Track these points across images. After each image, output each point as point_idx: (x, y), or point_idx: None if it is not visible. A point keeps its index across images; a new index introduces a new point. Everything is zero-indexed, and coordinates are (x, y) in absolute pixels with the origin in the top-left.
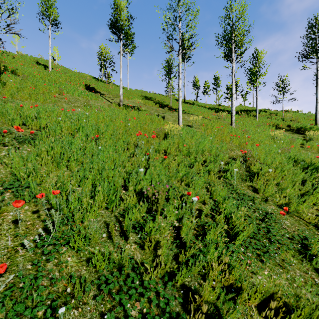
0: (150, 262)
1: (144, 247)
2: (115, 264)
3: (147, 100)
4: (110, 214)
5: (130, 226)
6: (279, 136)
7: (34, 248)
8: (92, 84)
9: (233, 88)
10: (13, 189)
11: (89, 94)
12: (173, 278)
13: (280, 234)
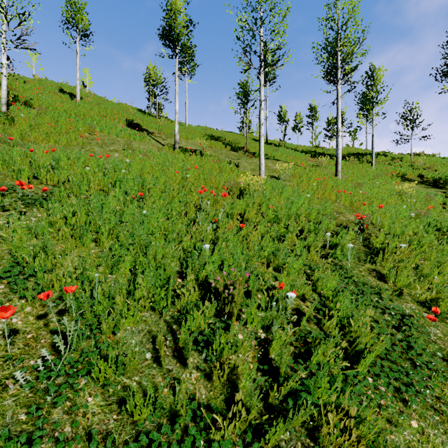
0: (221, 404)
1: (211, 377)
2: (164, 410)
3: (213, 141)
4: (158, 319)
5: (190, 339)
6: (409, 192)
7: (32, 383)
8: (136, 119)
9: (338, 122)
10: (9, 279)
11: (132, 133)
12: (260, 434)
13: (429, 352)
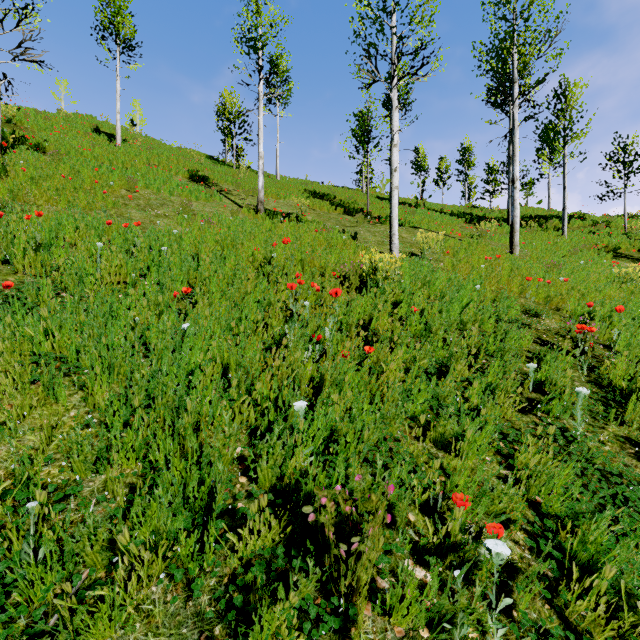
0: None
1: None
2: None
3: (317, 200)
4: (181, 605)
5: None
6: (639, 278)
7: None
8: (204, 170)
9: (515, 167)
10: None
11: (194, 189)
12: None
13: None
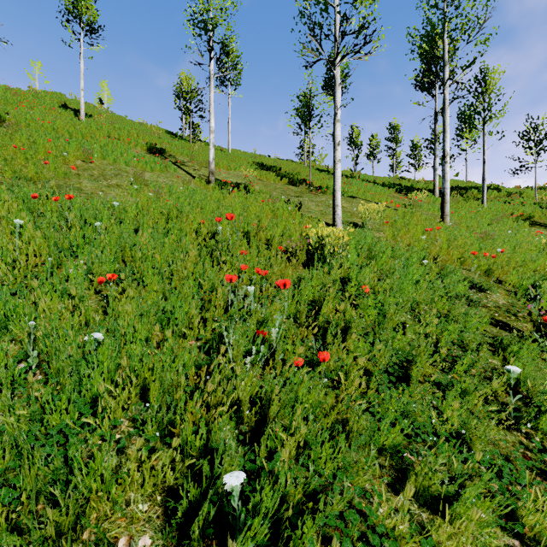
0: None
1: None
2: None
3: (264, 171)
4: None
5: None
6: None
7: None
8: (163, 143)
9: (445, 143)
10: None
11: (149, 160)
12: None
13: None
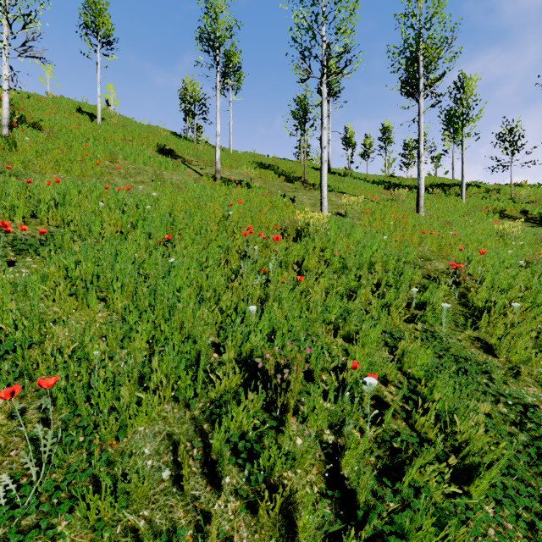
0: None
1: (257, 508)
2: None
3: (263, 169)
4: (183, 414)
5: (227, 445)
6: (513, 233)
7: None
8: (170, 144)
9: (420, 145)
10: None
11: (163, 161)
12: None
13: None
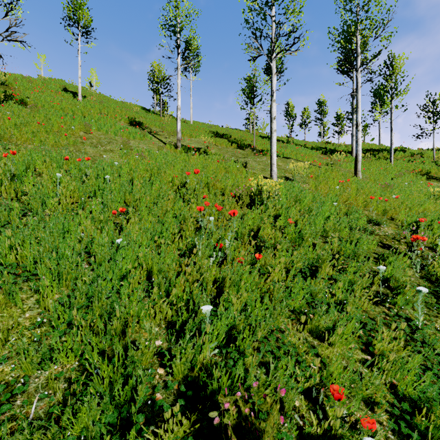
0: None
1: None
2: None
3: (218, 138)
4: None
5: None
6: None
7: None
8: (140, 117)
9: (358, 115)
10: None
11: (132, 131)
12: None
13: None
